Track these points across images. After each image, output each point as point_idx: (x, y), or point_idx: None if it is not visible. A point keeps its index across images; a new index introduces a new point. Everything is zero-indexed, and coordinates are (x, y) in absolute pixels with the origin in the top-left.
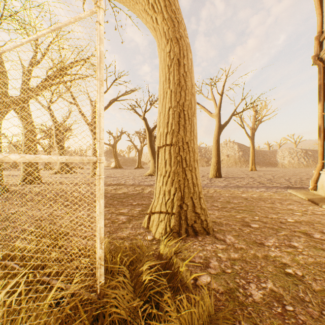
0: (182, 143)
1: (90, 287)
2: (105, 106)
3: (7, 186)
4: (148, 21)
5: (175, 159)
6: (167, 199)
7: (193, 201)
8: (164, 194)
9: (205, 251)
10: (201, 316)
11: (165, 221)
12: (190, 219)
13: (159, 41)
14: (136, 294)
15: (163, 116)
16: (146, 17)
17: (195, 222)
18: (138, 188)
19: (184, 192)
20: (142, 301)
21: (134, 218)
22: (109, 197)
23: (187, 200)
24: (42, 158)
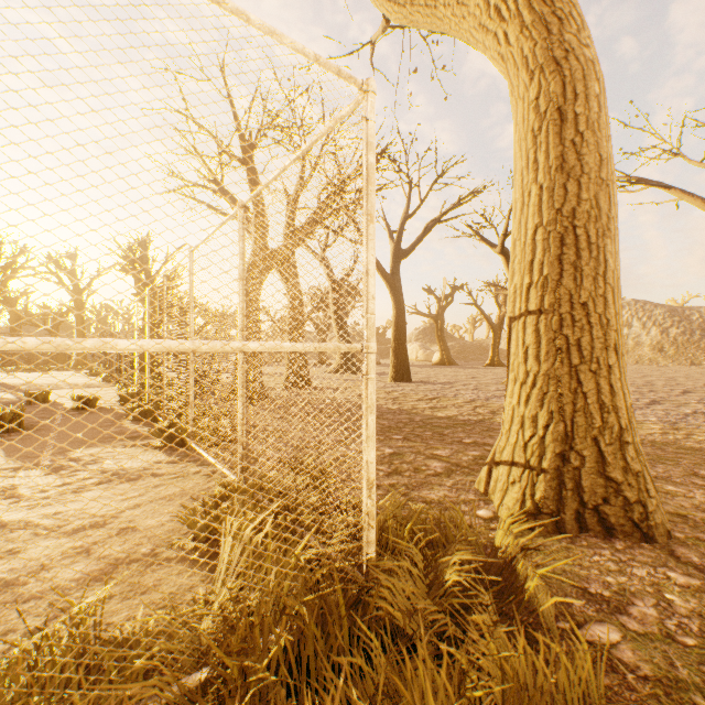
0: (568, 308)
1: (350, 555)
2: (417, 238)
3: (267, 389)
4: (487, 45)
5: (551, 344)
6: (528, 437)
7: (600, 449)
8: (522, 423)
9: (625, 575)
10: (561, 691)
11: (522, 484)
12: (589, 490)
13: (513, 81)
14: (429, 598)
15: (520, 248)
16: (483, 39)
17: (605, 501)
18: (482, 409)
19: (572, 423)
20: (432, 609)
21: (459, 470)
22: (418, 422)
23: (582, 444)
24: (284, 346)
